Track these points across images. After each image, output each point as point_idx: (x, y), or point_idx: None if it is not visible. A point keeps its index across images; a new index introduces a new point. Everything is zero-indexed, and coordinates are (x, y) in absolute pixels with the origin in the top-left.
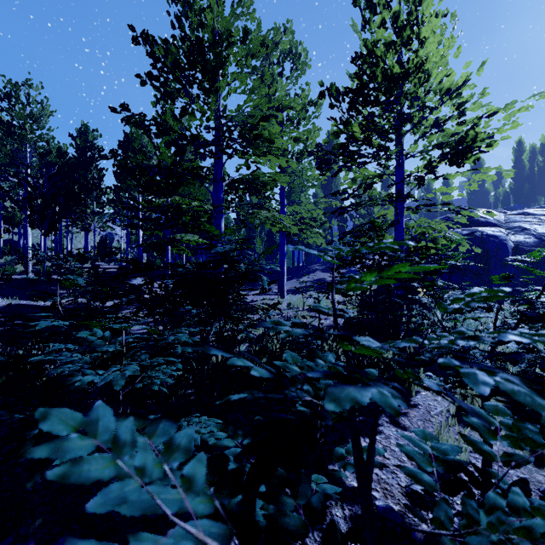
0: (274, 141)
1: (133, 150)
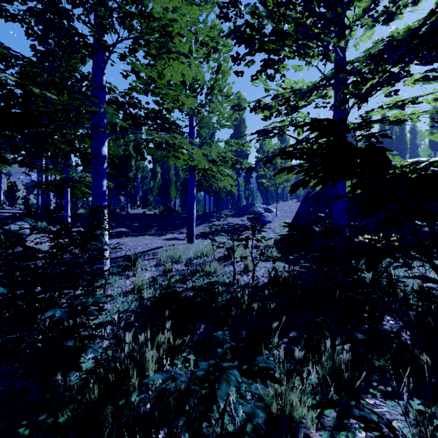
0: (172, 28)
1: None
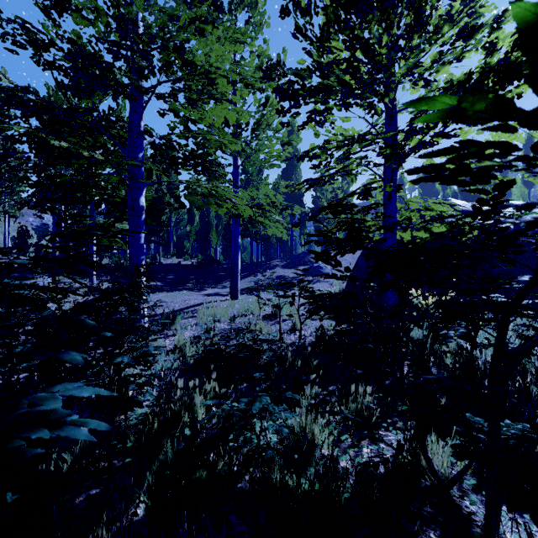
0: (215, 75)
1: None
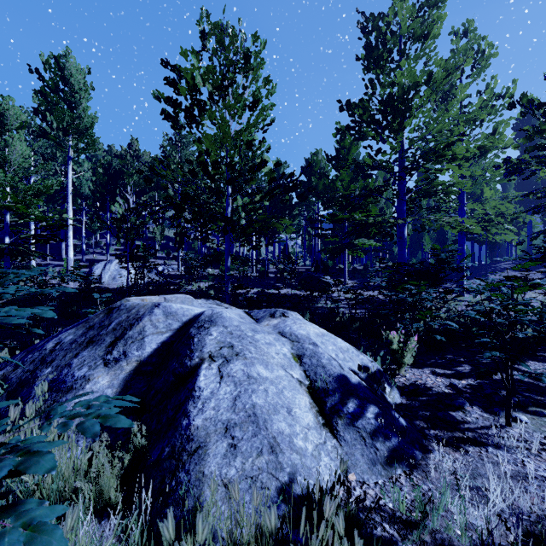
0: (457, 157)
1: (314, 173)
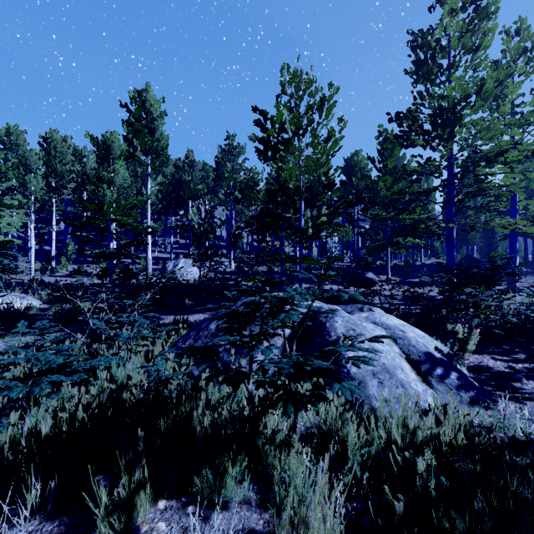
0: (510, 163)
1: (354, 173)
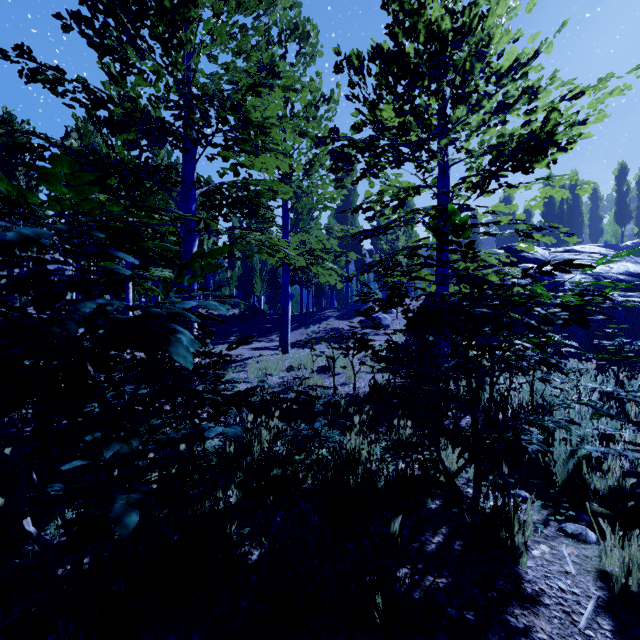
0: (270, 130)
1: None
